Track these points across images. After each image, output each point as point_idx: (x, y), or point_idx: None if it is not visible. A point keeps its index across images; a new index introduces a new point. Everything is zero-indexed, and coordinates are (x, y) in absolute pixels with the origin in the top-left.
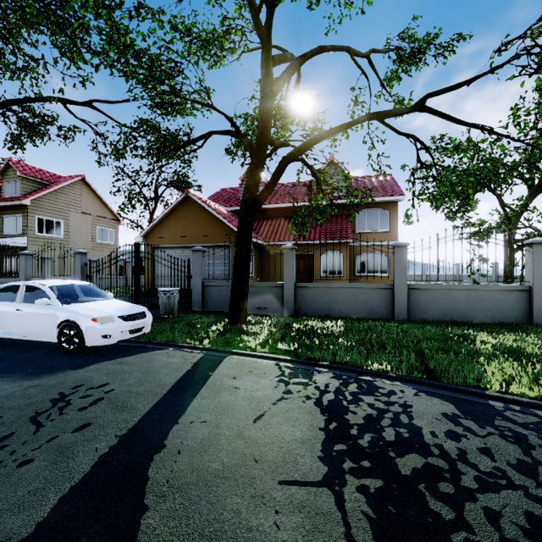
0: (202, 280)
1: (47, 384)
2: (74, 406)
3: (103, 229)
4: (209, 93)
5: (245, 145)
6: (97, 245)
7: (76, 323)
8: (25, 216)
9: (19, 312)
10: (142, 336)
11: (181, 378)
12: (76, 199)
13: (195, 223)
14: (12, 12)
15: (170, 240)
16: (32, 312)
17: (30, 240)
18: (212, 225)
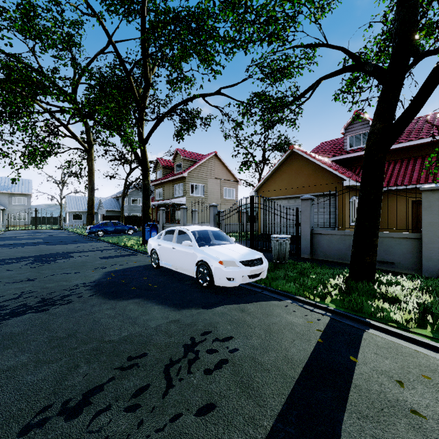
0: (311, 228)
1: (183, 322)
2: (200, 364)
3: (228, 189)
4: (314, 48)
5: (368, 71)
6: (224, 200)
7: (208, 264)
8: (185, 184)
9: (173, 250)
10: (259, 280)
11: (312, 356)
12: (211, 169)
13: (299, 175)
14: (177, 52)
15: (277, 193)
16: (181, 250)
17: (187, 199)
18: (317, 175)
